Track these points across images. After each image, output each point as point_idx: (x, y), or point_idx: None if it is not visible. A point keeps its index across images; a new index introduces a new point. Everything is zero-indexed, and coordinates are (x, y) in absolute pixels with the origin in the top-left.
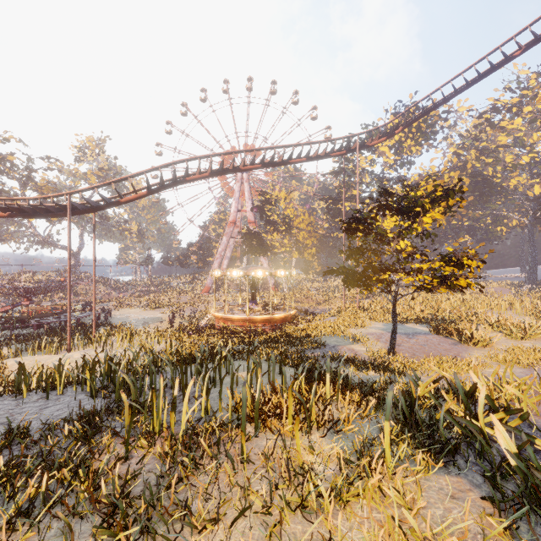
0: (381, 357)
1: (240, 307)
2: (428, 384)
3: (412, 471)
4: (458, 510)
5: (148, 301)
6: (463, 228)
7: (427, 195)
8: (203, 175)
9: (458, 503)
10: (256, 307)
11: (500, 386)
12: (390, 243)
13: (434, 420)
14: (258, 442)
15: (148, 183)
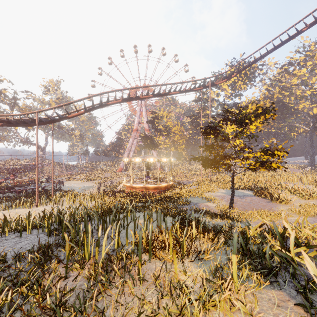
0: (225, 210)
1: (140, 180)
2: (256, 228)
3: (250, 286)
4: (282, 315)
5: (85, 176)
6: (271, 133)
7: (253, 112)
8: (118, 101)
9: (282, 310)
10: (149, 180)
11: (300, 229)
12: (230, 141)
13: (262, 252)
14: (150, 266)
15: (85, 106)
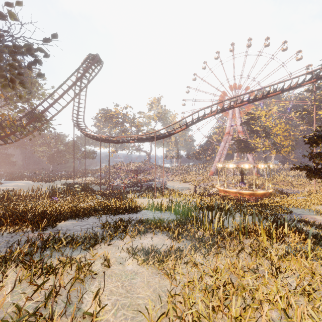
0: None
1: (233, 185)
2: None
3: None
4: None
5: (181, 178)
6: None
7: None
8: (212, 114)
9: None
10: (244, 185)
11: None
12: None
13: None
14: (246, 240)
15: (186, 123)
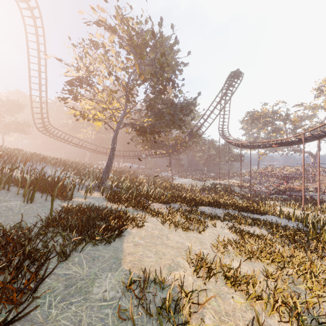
0: None
1: None
2: None
3: None
4: None
5: None
6: None
7: None
8: None
9: None
10: None
11: None
12: None
13: None
14: None
15: None
